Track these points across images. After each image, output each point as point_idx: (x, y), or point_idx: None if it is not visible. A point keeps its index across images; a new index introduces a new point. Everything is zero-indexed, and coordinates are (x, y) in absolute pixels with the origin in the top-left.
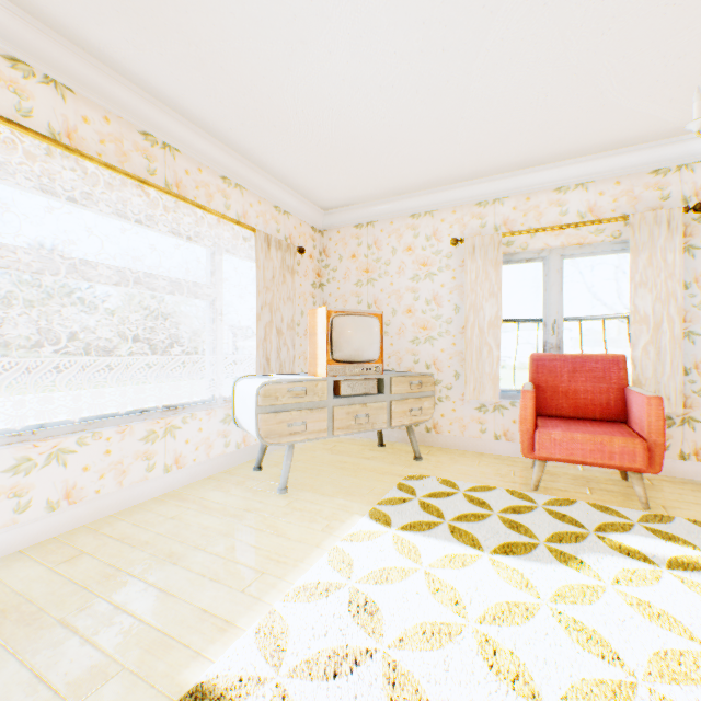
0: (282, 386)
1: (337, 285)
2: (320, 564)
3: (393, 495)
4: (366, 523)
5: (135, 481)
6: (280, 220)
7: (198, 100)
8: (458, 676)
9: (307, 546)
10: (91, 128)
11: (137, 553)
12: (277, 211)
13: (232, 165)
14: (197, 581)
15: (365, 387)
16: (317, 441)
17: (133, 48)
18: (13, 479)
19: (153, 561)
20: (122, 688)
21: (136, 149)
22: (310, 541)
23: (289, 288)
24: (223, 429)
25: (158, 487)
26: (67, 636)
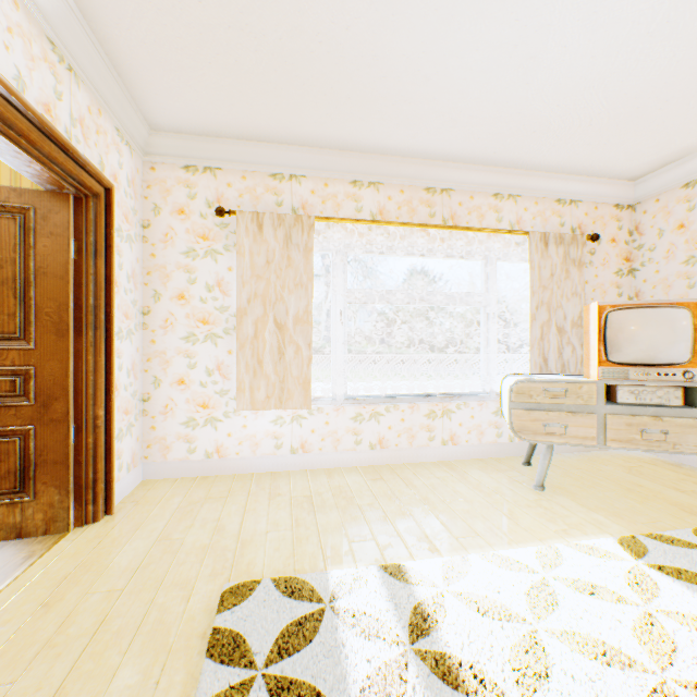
0: (535, 385)
1: (654, 267)
2: (528, 551)
3: (681, 537)
4: (610, 544)
5: (420, 445)
6: (564, 212)
7: (461, 146)
8: (600, 691)
9: (529, 535)
10: (392, 202)
11: (406, 489)
12: (559, 205)
13: (502, 181)
14: (431, 519)
15: (658, 396)
16: (615, 456)
17: (410, 139)
18: (354, 424)
19: (413, 497)
20: (369, 546)
21: (420, 203)
22: (535, 533)
23: (574, 283)
24: (494, 421)
25: (436, 455)
26: (358, 513)
